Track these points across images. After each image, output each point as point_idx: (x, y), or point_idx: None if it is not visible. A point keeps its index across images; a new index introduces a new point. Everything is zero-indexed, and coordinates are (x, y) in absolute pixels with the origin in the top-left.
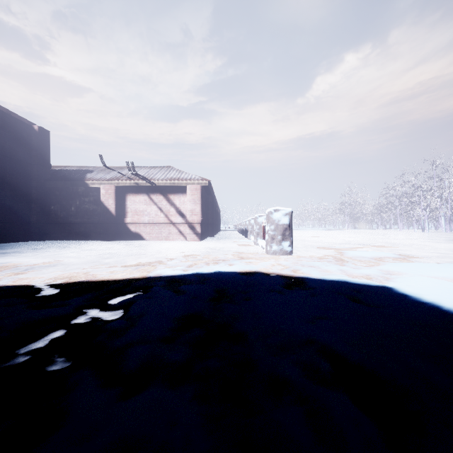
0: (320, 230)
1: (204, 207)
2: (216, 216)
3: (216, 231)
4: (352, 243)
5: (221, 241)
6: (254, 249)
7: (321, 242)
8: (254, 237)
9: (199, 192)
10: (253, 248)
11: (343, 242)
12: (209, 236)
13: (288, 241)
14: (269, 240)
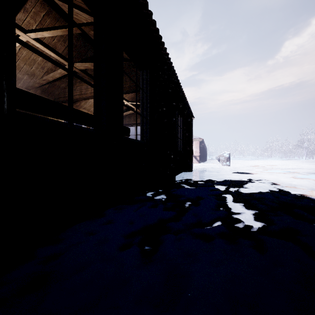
0: (277, 160)
1: (200, 149)
2: (205, 152)
3: (205, 160)
4: (267, 165)
5: (208, 163)
6: (219, 165)
7: (253, 164)
8: (221, 161)
9: (198, 144)
10: (219, 165)
11: (265, 164)
12: (202, 162)
13: (228, 162)
14: (222, 161)
